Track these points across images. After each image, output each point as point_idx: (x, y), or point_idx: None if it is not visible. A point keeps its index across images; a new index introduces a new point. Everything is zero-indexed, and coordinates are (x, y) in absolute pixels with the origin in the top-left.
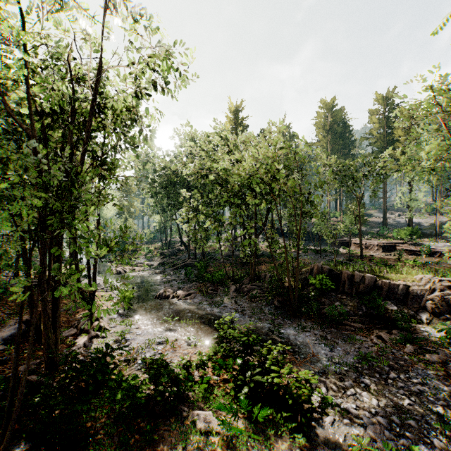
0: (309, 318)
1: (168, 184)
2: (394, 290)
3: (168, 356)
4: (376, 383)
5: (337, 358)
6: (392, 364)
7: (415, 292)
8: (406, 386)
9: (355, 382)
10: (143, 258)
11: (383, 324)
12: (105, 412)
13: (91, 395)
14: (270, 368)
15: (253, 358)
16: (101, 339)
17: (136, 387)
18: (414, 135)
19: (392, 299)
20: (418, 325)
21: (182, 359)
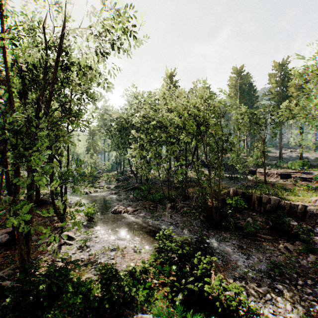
0: (228, 230)
1: (121, 129)
2: (294, 209)
3: (119, 261)
4: (288, 289)
5: (253, 265)
6: (298, 271)
7: (311, 210)
8: (314, 292)
9: (270, 288)
10: (104, 183)
11: (287, 236)
12: (63, 315)
13: (45, 308)
14: (200, 276)
15: (186, 266)
16: (68, 246)
17: (90, 291)
18: (309, 89)
19: (292, 216)
20: (315, 237)
21: (128, 266)
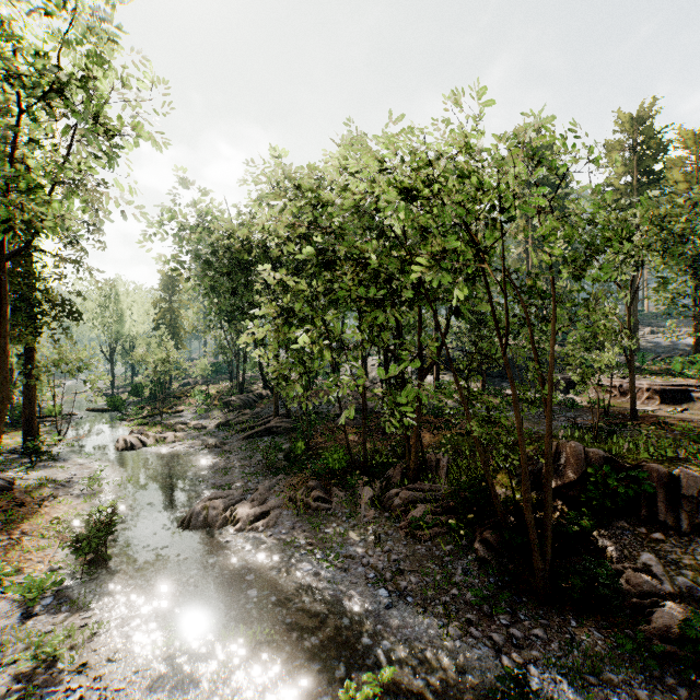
0: (587, 611)
1: (233, 268)
2: None
3: None
4: None
5: None
6: None
7: None
8: None
9: None
10: (191, 413)
11: None
12: None
13: None
14: None
15: None
16: None
17: None
18: None
19: None
20: None
21: None
